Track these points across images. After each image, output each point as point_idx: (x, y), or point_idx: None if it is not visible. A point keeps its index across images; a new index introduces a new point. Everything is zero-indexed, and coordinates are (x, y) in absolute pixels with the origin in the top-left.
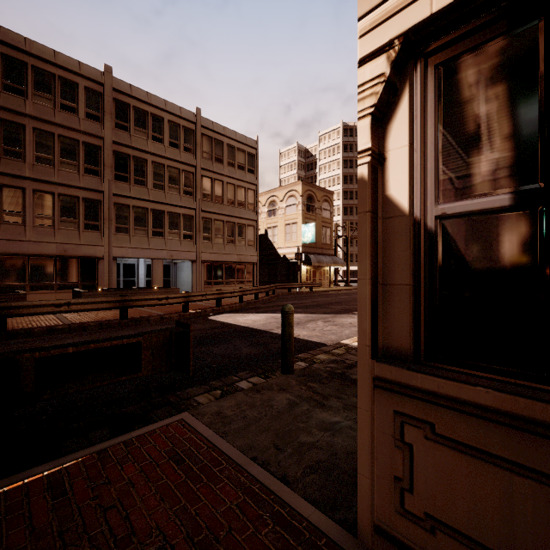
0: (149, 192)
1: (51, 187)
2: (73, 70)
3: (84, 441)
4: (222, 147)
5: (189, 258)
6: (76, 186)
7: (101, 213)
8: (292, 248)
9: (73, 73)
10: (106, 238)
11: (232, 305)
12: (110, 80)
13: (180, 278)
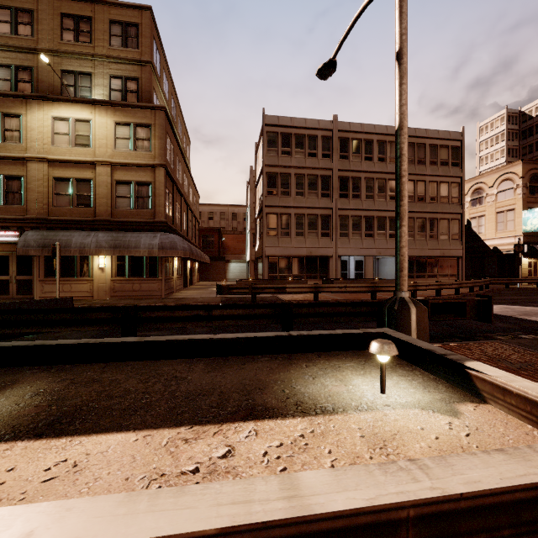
0: (362, 203)
1: (303, 211)
2: (315, 127)
3: (452, 340)
4: (424, 149)
5: (394, 254)
6: (317, 207)
7: (331, 224)
8: (507, 239)
9: (314, 129)
10: (334, 242)
11: (450, 296)
12: (336, 125)
13: (383, 271)
